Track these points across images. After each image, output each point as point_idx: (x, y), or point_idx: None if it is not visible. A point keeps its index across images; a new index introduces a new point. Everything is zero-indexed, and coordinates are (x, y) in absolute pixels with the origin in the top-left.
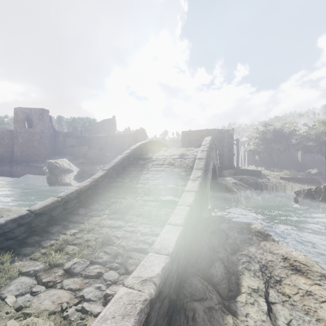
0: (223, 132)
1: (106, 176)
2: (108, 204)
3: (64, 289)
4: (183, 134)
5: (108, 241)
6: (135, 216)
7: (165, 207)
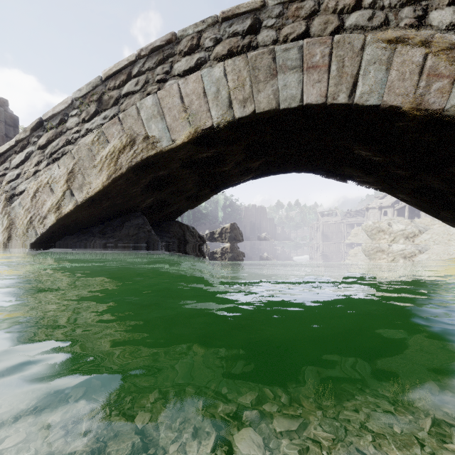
0: None
1: None
2: None
3: None
4: None
5: None
6: None
7: None
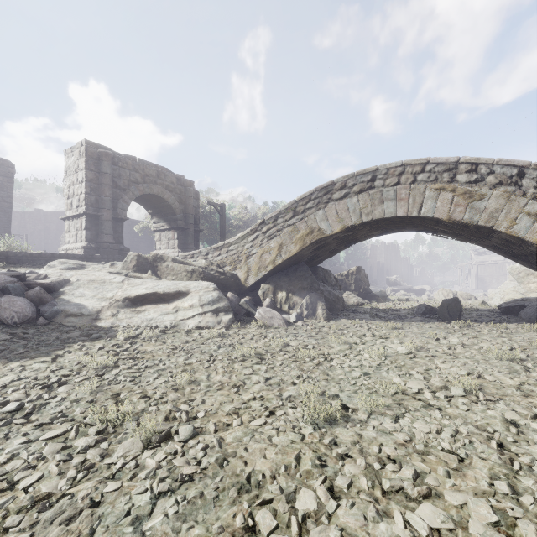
0: (186, 184)
1: None
2: None
3: None
4: (92, 149)
5: None
6: None
7: None
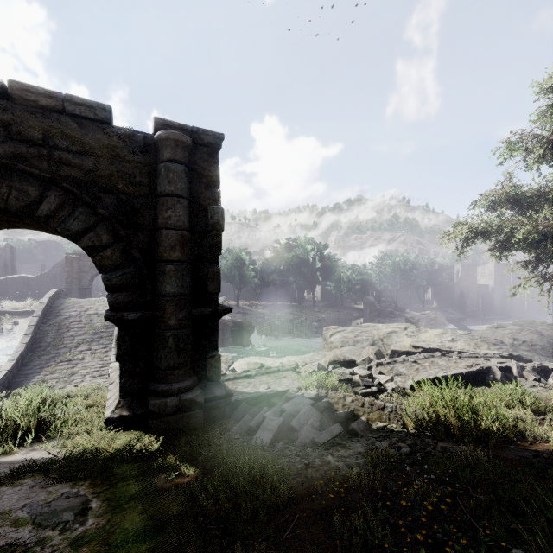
0: None
1: (31, 339)
2: (48, 359)
3: (72, 386)
4: (68, 257)
5: (73, 373)
6: (80, 360)
7: (99, 351)
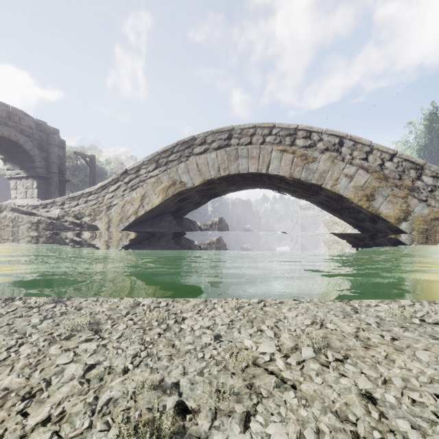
0: (49, 131)
1: None
2: None
3: None
4: None
5: None
6: None
7: None
